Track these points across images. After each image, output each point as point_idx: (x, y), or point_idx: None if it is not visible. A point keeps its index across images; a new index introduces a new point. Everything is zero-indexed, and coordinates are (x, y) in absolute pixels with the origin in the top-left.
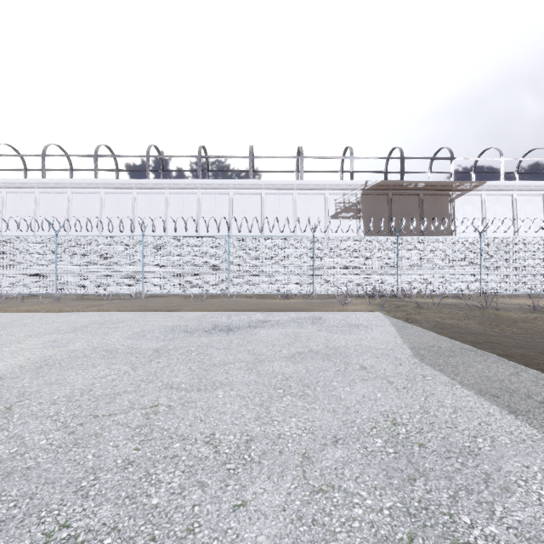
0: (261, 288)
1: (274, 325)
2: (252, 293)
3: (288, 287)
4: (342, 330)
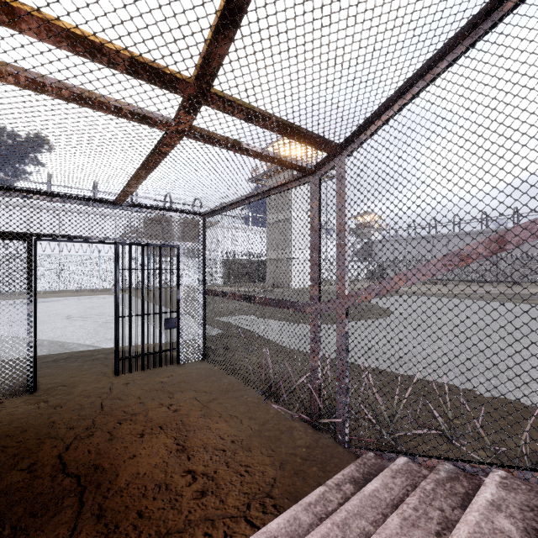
0: (61, 286)
1: (71, 300)
2: (54, 290)
3: (82, 285)
4: (99, 299)
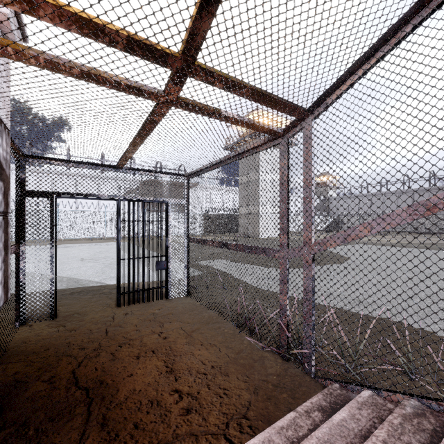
0: (77, 235)
1: (84, 245)
2: (72, 238)
3: (93, 235)
4: (106, 245)
